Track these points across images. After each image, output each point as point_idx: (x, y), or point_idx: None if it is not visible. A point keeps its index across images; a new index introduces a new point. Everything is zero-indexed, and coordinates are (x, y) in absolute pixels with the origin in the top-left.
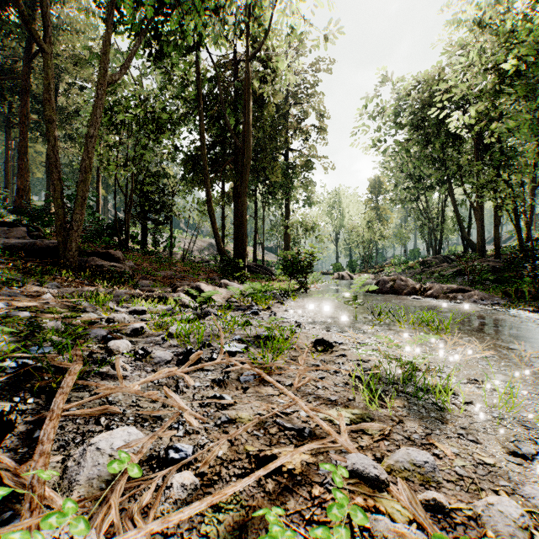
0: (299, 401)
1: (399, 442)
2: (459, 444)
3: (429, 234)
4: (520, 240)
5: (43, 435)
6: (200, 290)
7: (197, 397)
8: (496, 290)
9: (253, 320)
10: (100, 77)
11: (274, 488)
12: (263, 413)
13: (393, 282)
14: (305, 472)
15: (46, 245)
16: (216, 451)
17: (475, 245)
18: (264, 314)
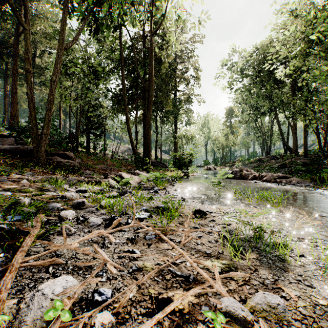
0: (186, 255)
1: (257, 286)
2: (299, 288)
3: (263, 142)
4: (320, 146)
5: (2, 285)
6: (121, 177)
7: (117, 251)
8: (306, 177)
9: (154, 196)
10: (59, 44)
11: (169, 324)
12: (161, 263)
13: (242, 172)
14: (191, 311)
15: (26, 149)
16: (128, 296)
17: (291, 149)
18: (161, 192)
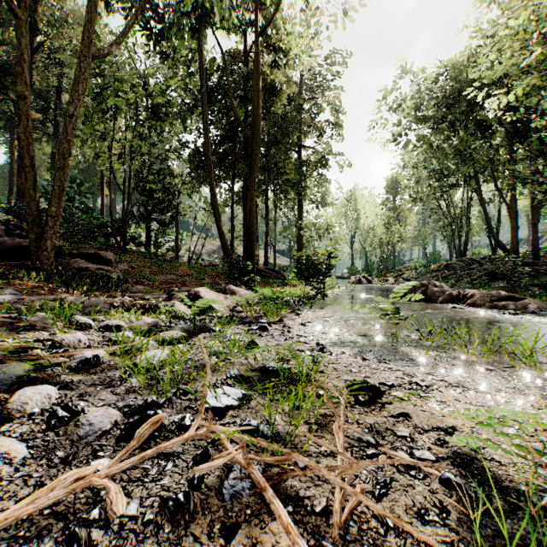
0: None
1: None
2: None
3: (452, 236)
4: None
5: None
6: (198, 297)
7: None
8: None
9: (260, 339)
10: (82, 46)
11: None
12: None
13: (425, 288)
14: None
15: (19, 244)
16: None
17: (505, 247)
18: (274, 329)
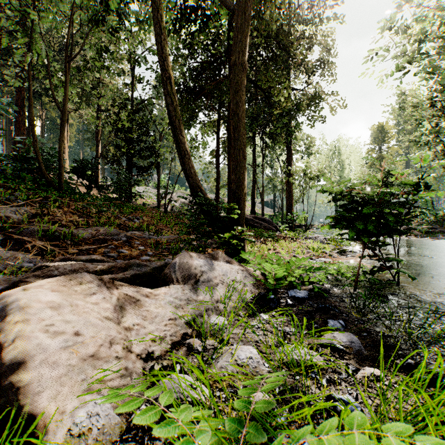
0: None
1: None
2: None
3: None
4: None
5: None
6: None
7: None
8: None
9: None
10: None
11: None
12: None
13: None
14: None
15: None
16: None
17: None
18: None
